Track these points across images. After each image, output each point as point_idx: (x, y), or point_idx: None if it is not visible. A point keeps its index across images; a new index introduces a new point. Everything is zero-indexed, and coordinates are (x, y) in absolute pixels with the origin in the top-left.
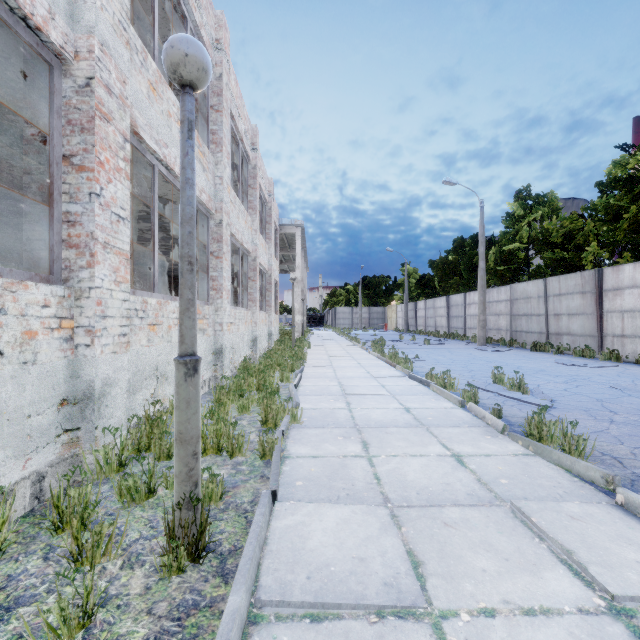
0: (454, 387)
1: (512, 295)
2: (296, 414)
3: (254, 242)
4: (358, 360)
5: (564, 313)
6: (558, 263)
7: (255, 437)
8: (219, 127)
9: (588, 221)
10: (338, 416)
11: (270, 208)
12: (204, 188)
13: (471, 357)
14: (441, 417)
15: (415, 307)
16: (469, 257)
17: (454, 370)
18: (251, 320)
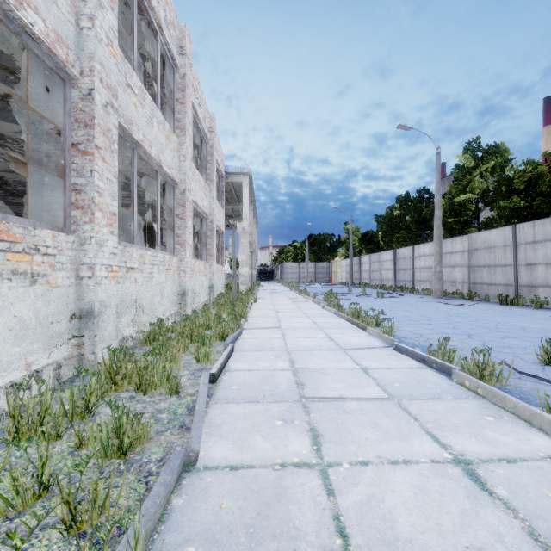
0: (501, 379)
1: (470, 245)
2: None
3: (183, 170)
4: (312, 317)
5: (540, 262)
6: (514, 213)
7: None
8: None
9: None
10: (296, 523)
11: (211, 146)
12: (36, 4)
13: (444, 313)
14: None
15: (360, 261)
16: (417, 210)
17: (446, 334)
18: (179, 268)
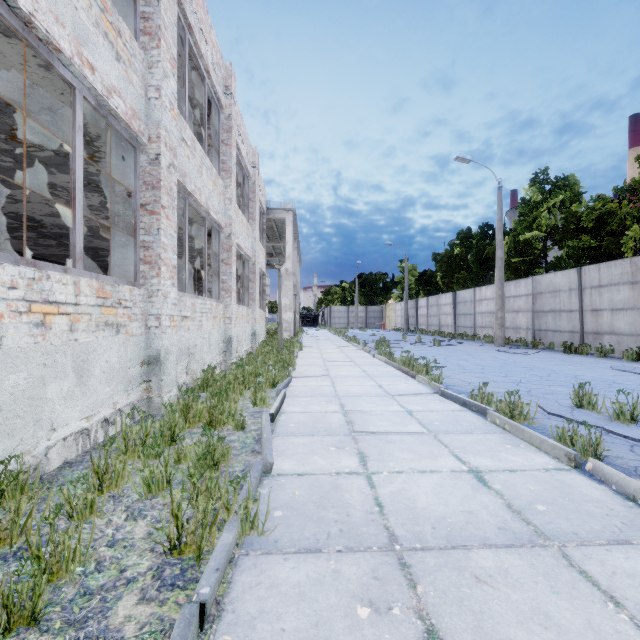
0: (528, 417)
1: (535, 288)
2: (255, 514)
3: (228, 214)
4: (362, 366)
5: (606, 308)
6: (583, 253)
7: (130, 611)
8: (155, 9)
9: (625, 202)
10: (348, 501)
11: (254, 182)
12: (119, 89)
13: (501, 362)
14: (561, 502)
15: (416, 305)
16: (479, 248)
17: (495, 382)
18: (224, 315)
